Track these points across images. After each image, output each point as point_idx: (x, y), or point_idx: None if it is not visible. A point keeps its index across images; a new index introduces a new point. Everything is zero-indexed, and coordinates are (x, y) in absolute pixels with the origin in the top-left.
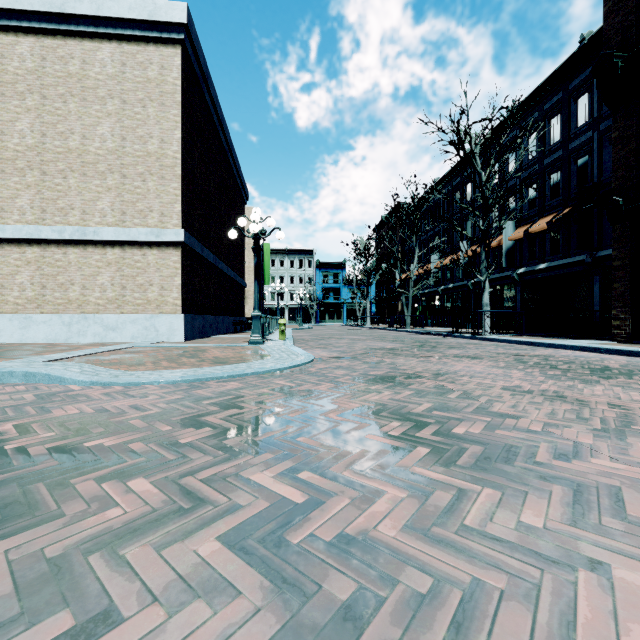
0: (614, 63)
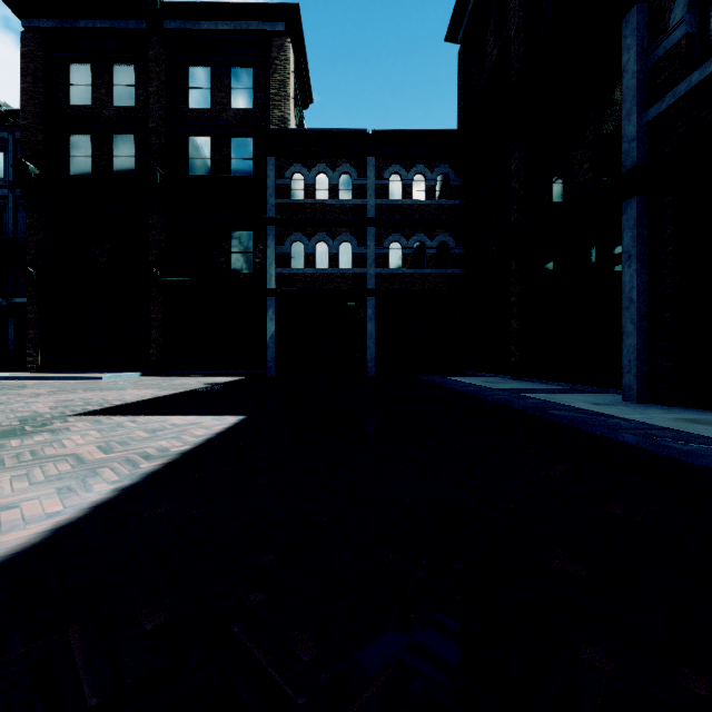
0: (29, 172)
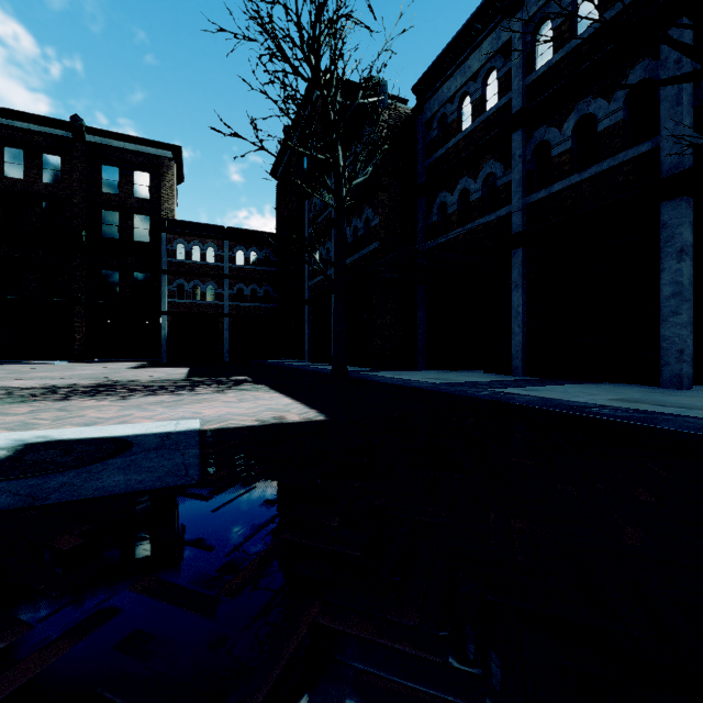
0: None
